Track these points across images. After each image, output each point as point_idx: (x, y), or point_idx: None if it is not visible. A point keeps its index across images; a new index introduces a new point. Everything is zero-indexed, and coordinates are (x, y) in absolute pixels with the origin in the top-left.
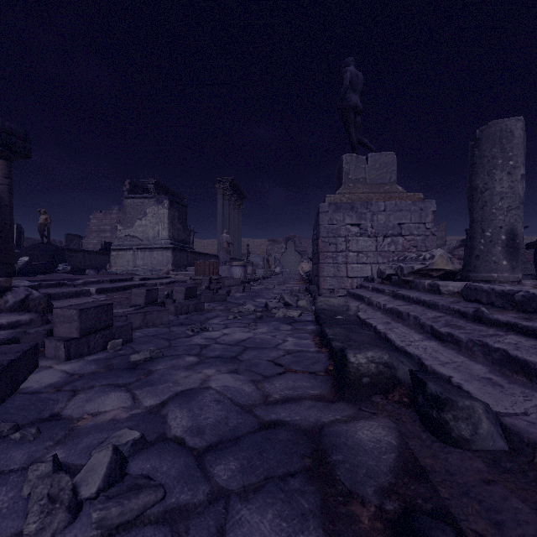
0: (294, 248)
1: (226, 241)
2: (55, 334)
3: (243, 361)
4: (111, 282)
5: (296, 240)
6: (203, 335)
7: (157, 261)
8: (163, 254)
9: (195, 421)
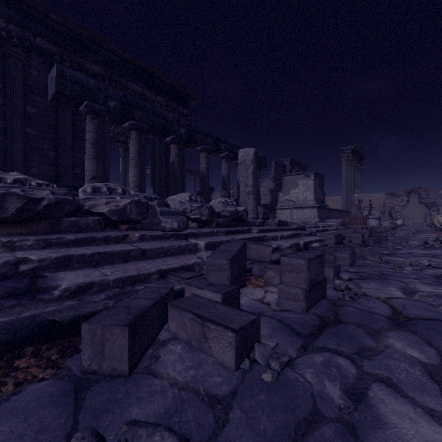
0: (419, 200)
1: (357, 199)
2: (351, 242)
3: (439, 258)
4: (313, 227)
5: (421, 192)
6: (401, 250)
7: (306, 216)
8: (310, 211)
9: (438, 263)
